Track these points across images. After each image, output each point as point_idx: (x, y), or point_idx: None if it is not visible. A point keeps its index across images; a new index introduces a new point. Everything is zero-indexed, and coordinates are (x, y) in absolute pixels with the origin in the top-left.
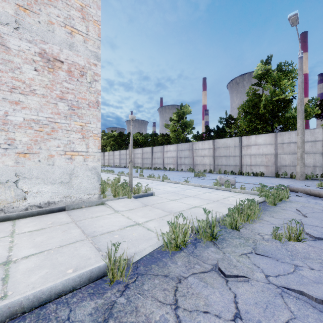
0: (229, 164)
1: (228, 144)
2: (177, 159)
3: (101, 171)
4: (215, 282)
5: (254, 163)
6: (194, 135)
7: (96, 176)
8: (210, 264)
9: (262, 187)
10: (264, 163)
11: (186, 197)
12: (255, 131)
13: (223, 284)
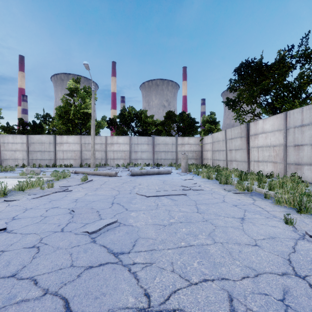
0: (45, 159)
1: (43, 140)
2: None
3: None
4: (1, 204)
5: (66, 157)
6: (2, 125)
7: None
8: (0, 201)
9: (53, 171)
10: (73, 157)
11: None
12: (68, 132)
13: (5, 203)
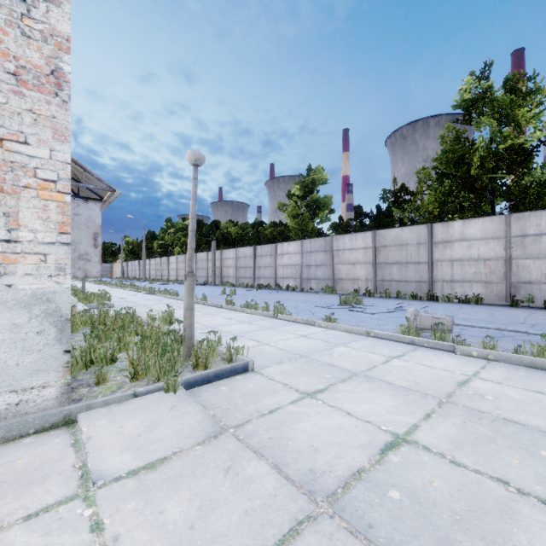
0: (407, 279)
1: (404, 238)
2: (303, 269)
3: (154, 292)
4: None
5: (459, 276)
6: (332, 223)
7: (49, 325)
8: None
9: None
10: (482, 277)
11: (346, 379)
12: (458, 213)
13: None
